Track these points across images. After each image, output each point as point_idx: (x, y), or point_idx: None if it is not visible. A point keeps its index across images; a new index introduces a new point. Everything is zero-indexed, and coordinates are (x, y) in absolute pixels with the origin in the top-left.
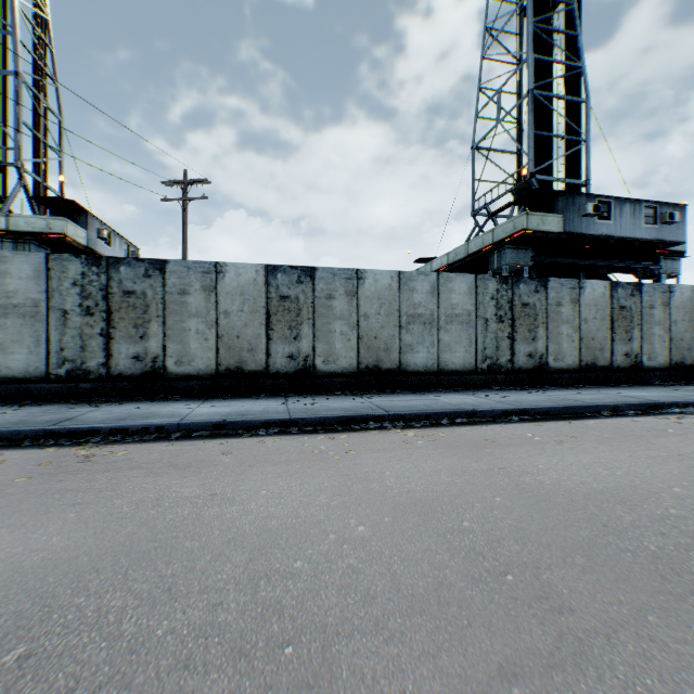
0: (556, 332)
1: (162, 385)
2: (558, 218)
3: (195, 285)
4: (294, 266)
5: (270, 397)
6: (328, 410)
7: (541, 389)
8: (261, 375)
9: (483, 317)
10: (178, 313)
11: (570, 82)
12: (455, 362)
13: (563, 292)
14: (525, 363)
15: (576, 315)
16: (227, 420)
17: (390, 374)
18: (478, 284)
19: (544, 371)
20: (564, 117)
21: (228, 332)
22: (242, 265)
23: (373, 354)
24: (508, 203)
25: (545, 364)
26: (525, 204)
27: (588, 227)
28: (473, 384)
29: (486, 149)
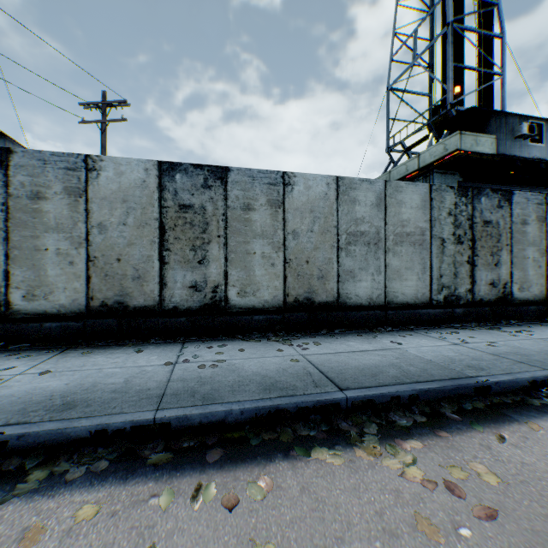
0: (521, 256)
1: (2, 329)
2: (492, 139)
3: (55, 186)
4: (199, 164)
5: (162, 344)
6: (235, 384)
7: (511, 326)
8: (153, 312)
9: (438, 236)
10: (29, 226)
11: (484, 22)
12: (406, 293)
13: (528, 208)
14: (486, 294)
15: (542, 235)
16: (8, 431)
17: (326, 309)
18: (433, 196)
19: (508, 303)
20: (482, 51)
21: (104, 253)
22: (125, 160)
23: (304, 282)
24: (424, 136)
25: (509, 295)
26: (452, 128)
27: (520, 149)
28: (427, 320)
29: (400, 90)
